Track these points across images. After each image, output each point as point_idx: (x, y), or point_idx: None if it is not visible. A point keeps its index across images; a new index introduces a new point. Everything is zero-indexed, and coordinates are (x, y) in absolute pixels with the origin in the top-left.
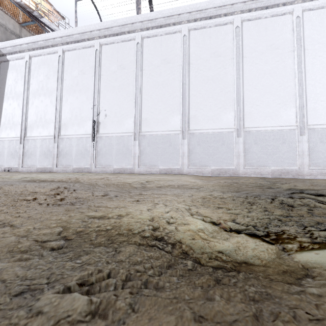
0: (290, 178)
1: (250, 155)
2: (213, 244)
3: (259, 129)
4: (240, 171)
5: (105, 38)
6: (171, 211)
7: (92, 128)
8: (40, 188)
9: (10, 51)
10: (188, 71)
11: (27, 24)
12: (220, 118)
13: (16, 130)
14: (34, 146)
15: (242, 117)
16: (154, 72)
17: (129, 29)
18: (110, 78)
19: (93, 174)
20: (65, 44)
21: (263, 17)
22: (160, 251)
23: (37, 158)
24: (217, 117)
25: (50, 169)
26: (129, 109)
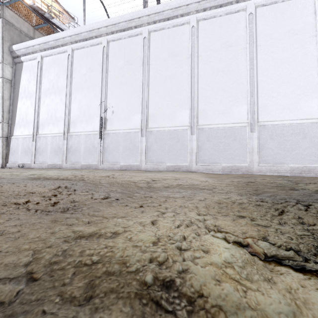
0: (312, 176)
1: (266, 151)
2: (253, 296)
3: (275, 123)
4: (254, 168)
5: (112, 34)
6: (183, 226)
7: (99, 125)
8: (40, 188)
9: (24, 53)
10: (197, 64)
11: (40, 27)
12: (232, 112)
13: (29, 128)
14: (45, 143)
15: (256, 111)
16: (161, 66)
17: (136, 23)
18: (117, 74)
19: (100, 171)
20: (74, 42)
21: (279, 1)
22: (170, 317)
23: (48, 155)
24: (228, 111)
25: (59, 165)
26: (136, 105)
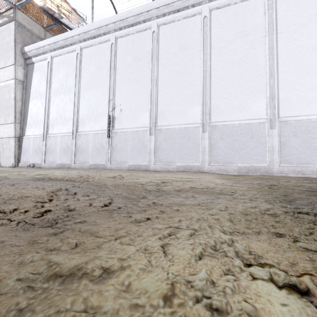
0: None
1: (288, 150)
2: None
3: (299, 118)
4: (274, 169)
5: (120, 30)
6: (207, 256)
7: (107, 124)
8: (39, 190)
9: (35, 54)
10: (209, 56)
11: (51, 28)
12: (248, 108)
13: (39, 128)
14: (55, 143)
15: (276, 105)
16: (170, 60)
17: (145, 17)
18: (125, 71)
19: (107, 171)
20: (83, 41)
21: None
22: None
23: (58, 154)
24: (245, 107)
25: (68, 165)
26: (145, 102)
